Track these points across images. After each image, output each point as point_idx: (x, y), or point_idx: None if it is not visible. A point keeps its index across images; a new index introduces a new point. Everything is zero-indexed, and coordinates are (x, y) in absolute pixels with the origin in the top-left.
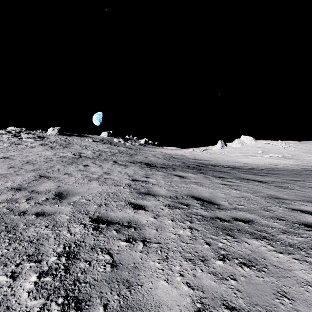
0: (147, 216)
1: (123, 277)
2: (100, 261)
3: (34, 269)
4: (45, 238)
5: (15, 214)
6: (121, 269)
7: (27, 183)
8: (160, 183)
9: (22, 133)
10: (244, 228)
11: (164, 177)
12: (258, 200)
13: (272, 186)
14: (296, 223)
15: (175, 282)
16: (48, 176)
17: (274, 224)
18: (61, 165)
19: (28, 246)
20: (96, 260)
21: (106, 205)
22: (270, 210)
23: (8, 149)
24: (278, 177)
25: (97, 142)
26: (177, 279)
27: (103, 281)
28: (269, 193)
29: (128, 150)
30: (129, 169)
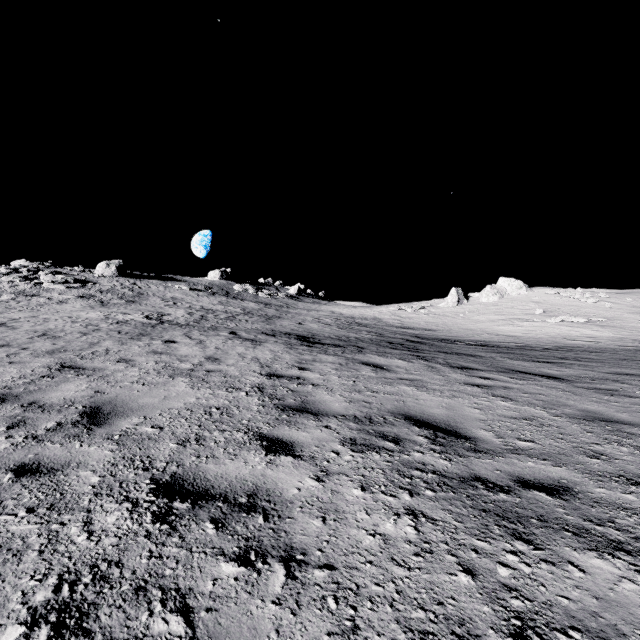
0: (299, 473)
1: None
2: None
3: None
4: (15, 550)
5: None
6: None
7: (25, 384)
8: (330, 381)
9: (42, 273)
10: (554, 514)
11: (338, 368)
12: (564, 426)
13: (582, 389)
14: None
15: None
16: (80, 365)
17: (628, 498)
18: (114, 342)
19: None
20: (142, 637)
21: (200, 442)
22: (602, 456)
23: (9, 306)
24: (589, 368)
25: (199, 291)
26: None
27: None
28: (582, 407)
29: (263, 309)
30: (262, 350)
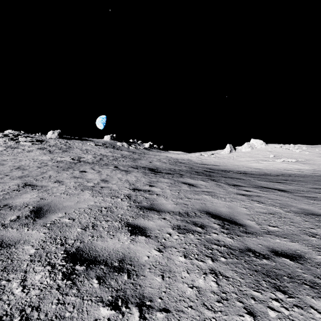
0: (149, 247)
1: None
2: None
3: None
4: None
5: None
6: None
7: (4, 194)
8: (166, 193)
9: (20, 137)
10: (296, 273)
11: (170, 185)
12: (293, 218)
13: (298, 196)
14: None
15: None
16: (35, 184)
17: None
18: (54, 171)
19: None
20: None
21: (94, 227)
22: (316, 235)
23: (2, 153)
24: (300, 185)
25: (99, 145)
26: None
27: None
28: (300, 206)
29: (132, 155)
30: (131, 176)
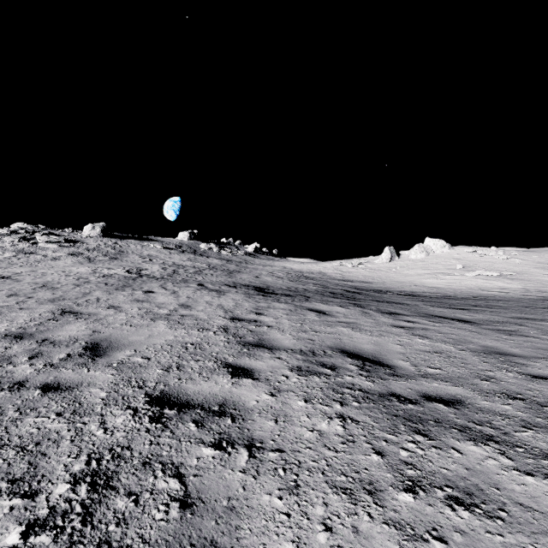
0: (257, 391)
1: (204, 533)
2: (158, 493)
3: (19, 514)
4: (53, 439)
5: (3, 387)
6: (201, 513)
7: (36, 325)
8: (281, 324)
9: (38, 234)
10: (447, 418)
11: (289, 313)
12: (466, 358)
13: (487, 330)
14: (546, 405)
15: (316, 547)
16: (77, 311)
17: (504, 408)
18: (103, 292)
19: (15, 460)
20: (151, 490)
21: (180, 368)
22: (492, 379)
23: (12, 262)
24: (496, 313)
25: (171, 249)
26: (319, 538)
27: (160, 543)
28: (484, 343)
29: (225, 265)
30: (226, 299)
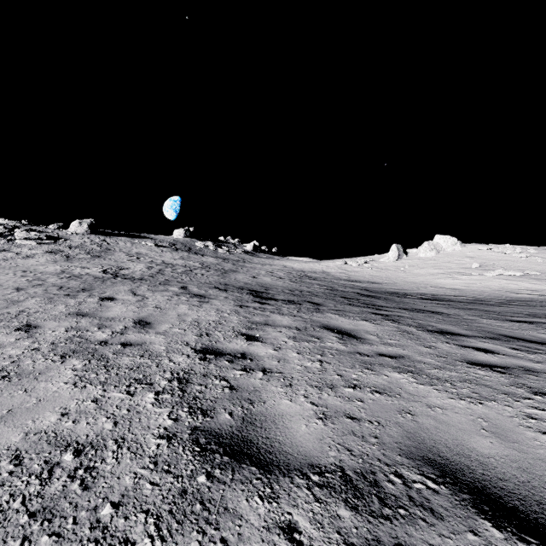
0: None
1: None
2: None
3: None
4: None
5: None
6: None
7: None
8: (287, 363)
9: (18, 231)
10: None
11: (296, 336)
12: None
13: None
14: None
15: None
16: None
17: None
18: (42, 300)
19: None
20: None
21: None
22: None
23: None
24: None
25: (164, 247)
26: None
27: None
28: None
29: (221, 263)
30: (208, 310)
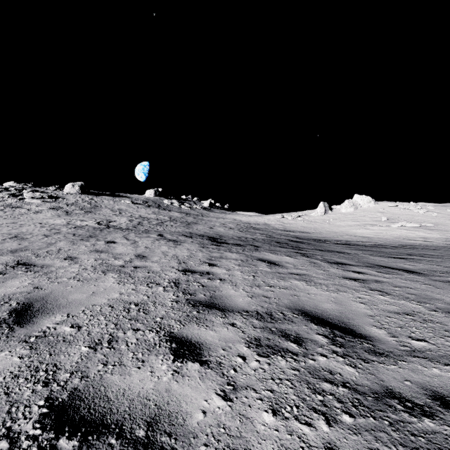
0: (205, 388)
1: None
2: None
3: None
4: None
5: None
6: None
7: None
8: (234, 276)
9: (25, 191)
10: None
11: (240, 264)
12: (445, 322)
13: (439, 282)
14: None
15: None
16: (32, 263)
17: None
18: (67, 242)
19: None
20: None
21: (111, 344)
22: None
23: None
24: (435, 263)
25: (139, 204)
26: None
27: None
28: (449, 300)
29: (184, 217)
30: (181, 249)
